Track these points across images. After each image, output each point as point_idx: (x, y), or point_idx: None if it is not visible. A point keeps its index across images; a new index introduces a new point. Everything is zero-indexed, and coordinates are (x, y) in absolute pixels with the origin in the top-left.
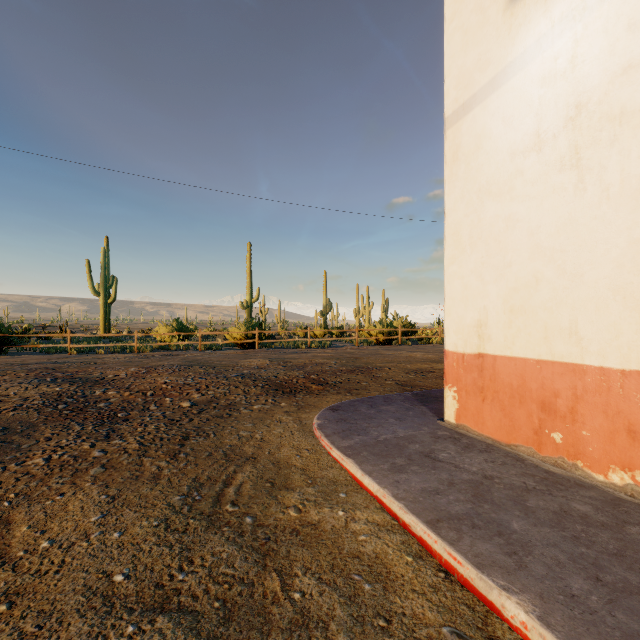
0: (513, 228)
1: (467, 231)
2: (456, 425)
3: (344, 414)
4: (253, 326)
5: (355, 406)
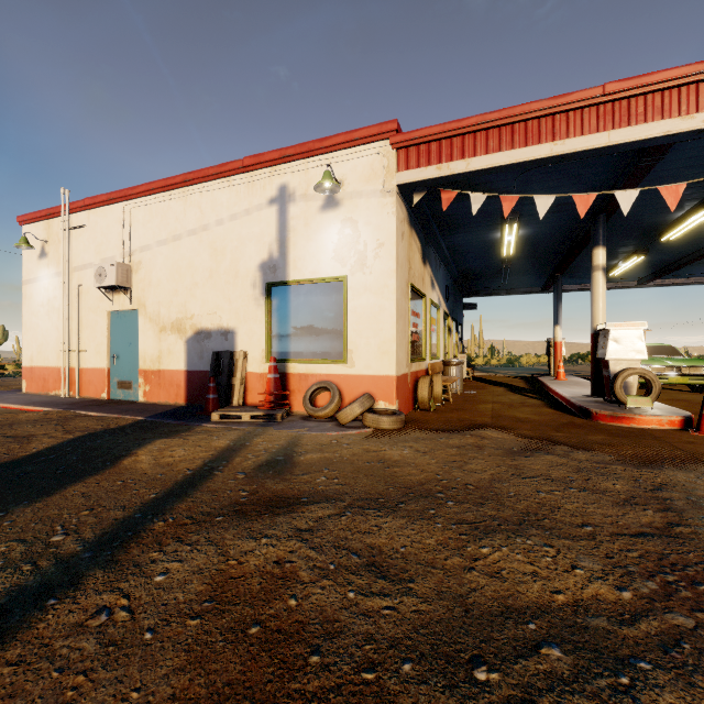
0: (39, 327)
1: (29, 324)
2: (26, 392)
3: None
4: None
5: None
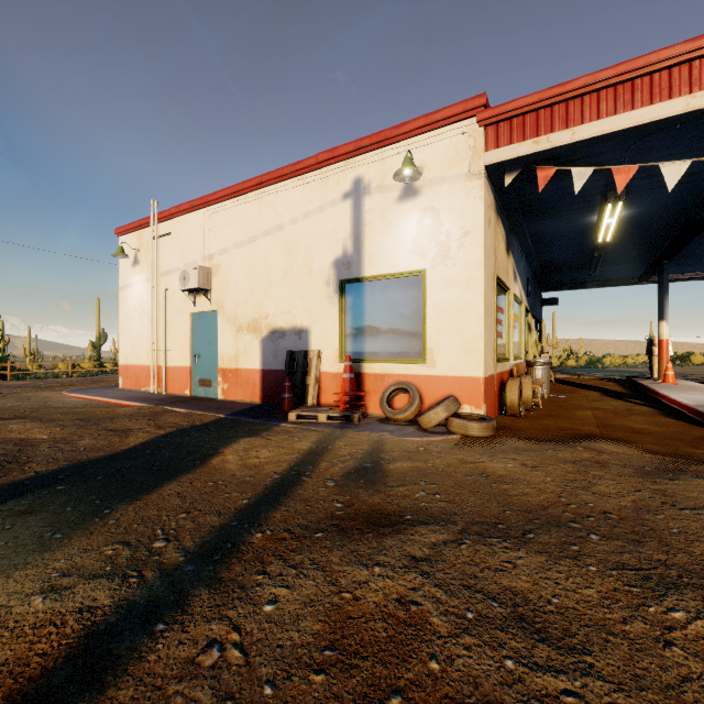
0: (132, 329)
1: (124, 326)
2: (122, 388)
3: (78, 390)
4: (2, 359)
5: (85, 388)
